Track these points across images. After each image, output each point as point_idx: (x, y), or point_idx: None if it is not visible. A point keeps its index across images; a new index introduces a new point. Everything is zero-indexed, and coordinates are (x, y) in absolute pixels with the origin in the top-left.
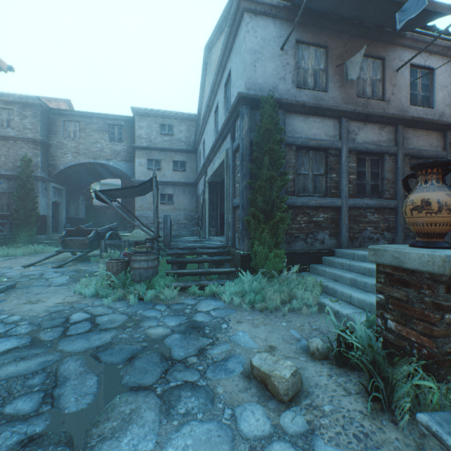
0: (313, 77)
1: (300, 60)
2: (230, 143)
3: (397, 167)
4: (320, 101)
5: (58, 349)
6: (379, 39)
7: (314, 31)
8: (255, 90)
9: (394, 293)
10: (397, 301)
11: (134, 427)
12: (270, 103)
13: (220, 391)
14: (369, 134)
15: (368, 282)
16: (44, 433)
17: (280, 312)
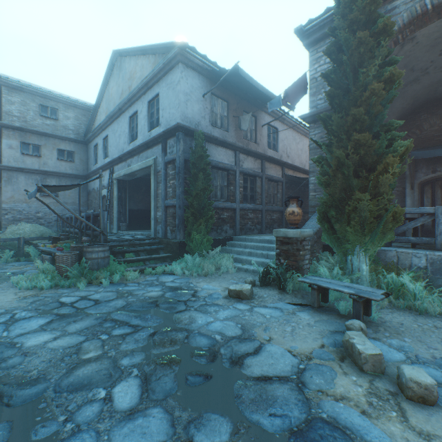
0: (221, 120)
1: (213, 106)
2: (158, 153)
3: (262, 185)
4: (225, 138)
5: (94, 313)
6: (254, 105)
7: (222, 89)
8: (187, 122)
9: (283, 248)
10: (284, 251)
11: (198, 318)
12: (202, 137)
13: (221, 303)
14: (249, 163)
15: (259, 252)
16: (157, 331)
17: (216, 275)
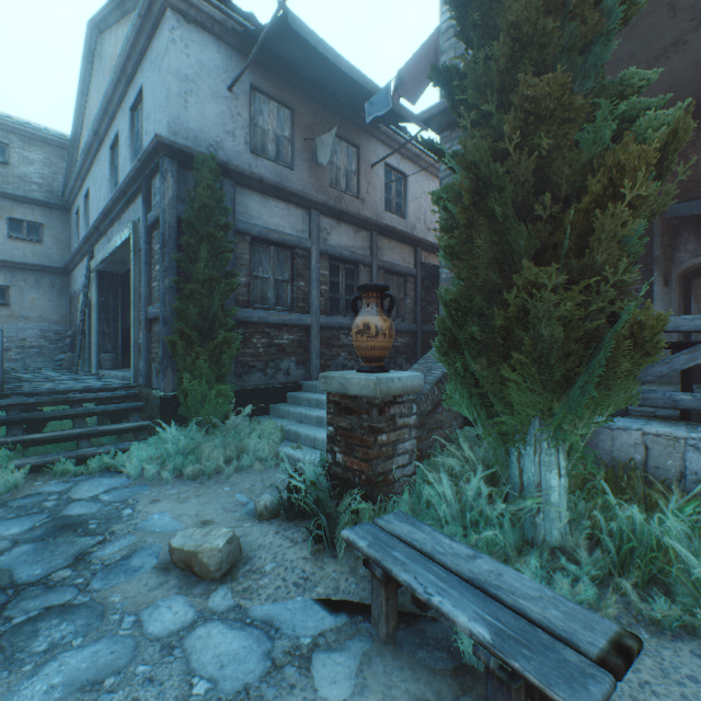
0: (276, 144)
1: (258, 114)
2: (141, 211)
3: (372, 281)
4: (285, 181)
5: None
6: (354, 122)
7: (277, 81)
8: (187, 138)
9: (342, 423)
10: (344, 431)
11: None
12: (211, 167)
13: (116, 600)
14: (344, 237)
15: None
16: None
17: (223, 475)
